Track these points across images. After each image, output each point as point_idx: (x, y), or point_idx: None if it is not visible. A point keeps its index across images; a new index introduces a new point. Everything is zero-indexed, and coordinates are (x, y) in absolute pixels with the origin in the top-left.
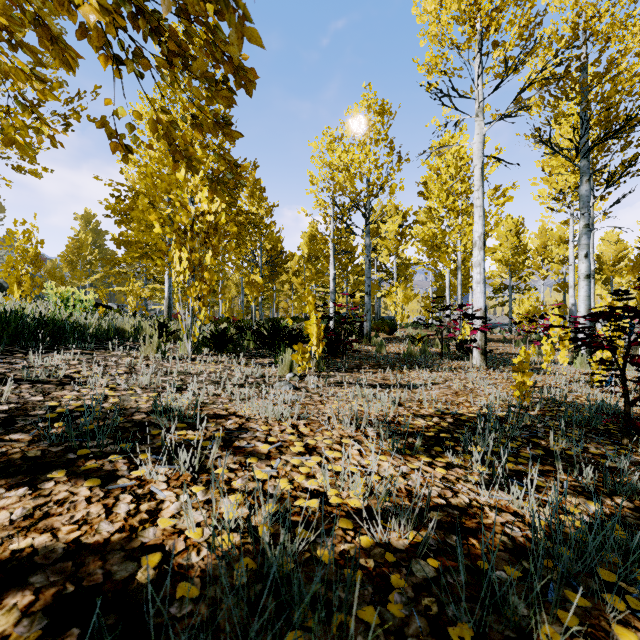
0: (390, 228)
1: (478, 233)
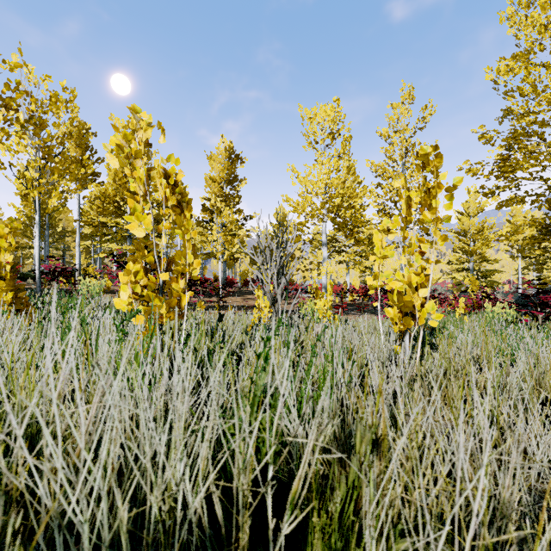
0: (59, 229)
1: (77, 241)
